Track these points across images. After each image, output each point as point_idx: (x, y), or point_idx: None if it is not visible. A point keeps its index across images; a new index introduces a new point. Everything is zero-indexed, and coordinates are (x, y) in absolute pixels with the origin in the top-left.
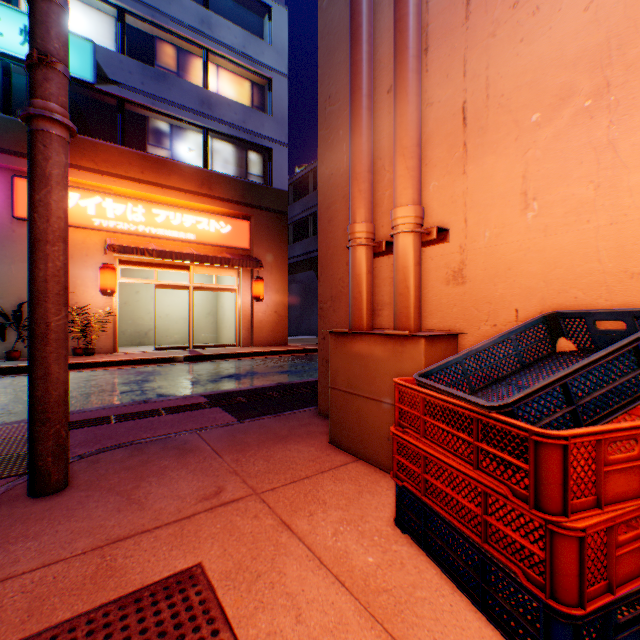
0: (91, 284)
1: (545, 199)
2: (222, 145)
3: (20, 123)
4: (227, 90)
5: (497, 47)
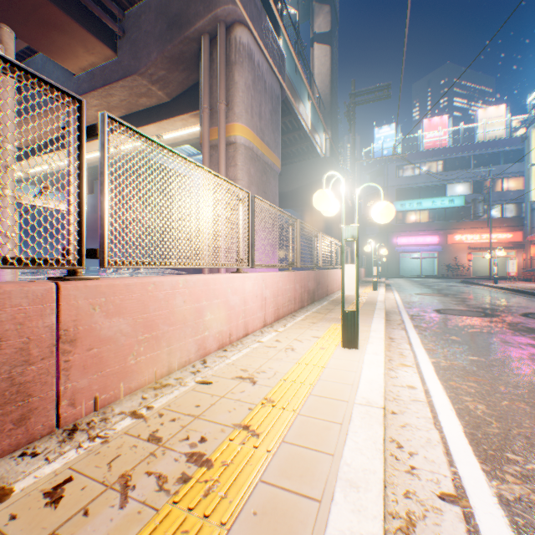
0: (462, 258)
1: None
2: (507, 206)
3: (447, 222)
4: (509, 185)
5: None
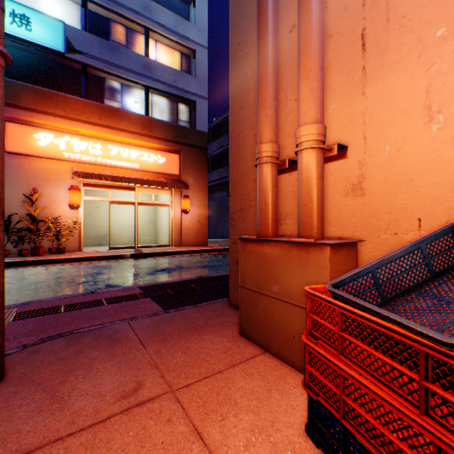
0: (62, 201)
1: (452, 110)
2: (159, 99)
3: (10, 82)
4: (163, 58)
5: None
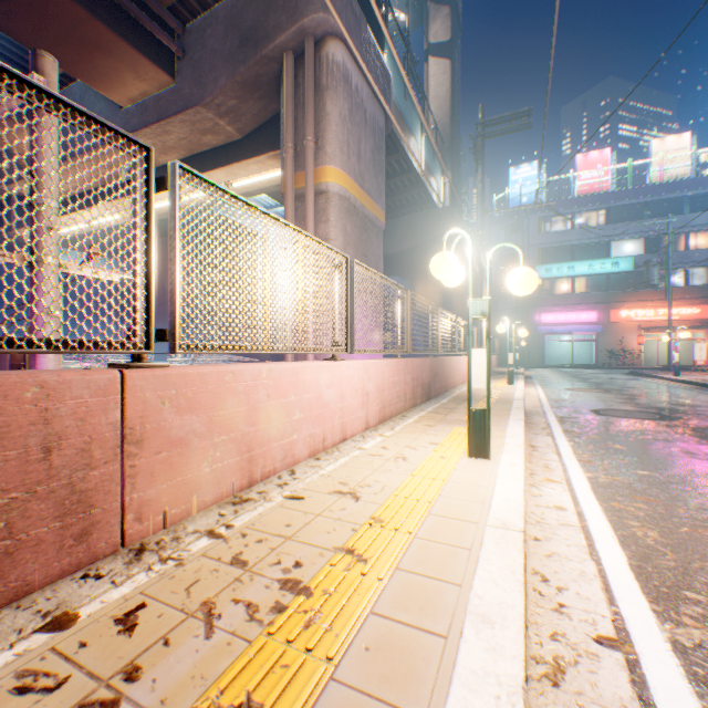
0: (630, 341)
1: None
2: (693, 270)
3: (609, 293)
4: (696, 242)
5: None
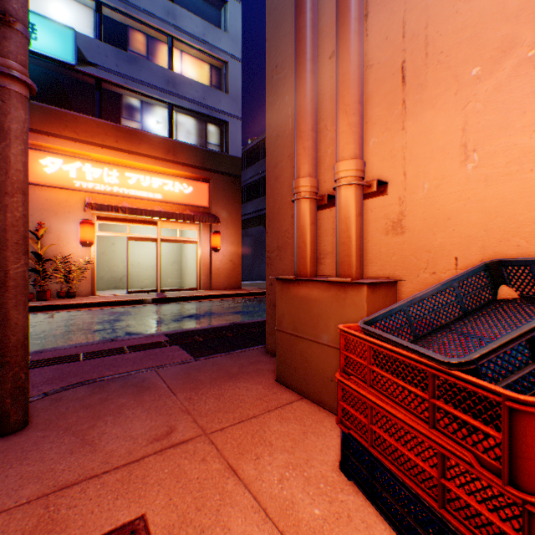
0: (73, 237)
1: (486, 150)
2: (185, 118)
3: None
4: (189, 72)
5: (436, 6)
